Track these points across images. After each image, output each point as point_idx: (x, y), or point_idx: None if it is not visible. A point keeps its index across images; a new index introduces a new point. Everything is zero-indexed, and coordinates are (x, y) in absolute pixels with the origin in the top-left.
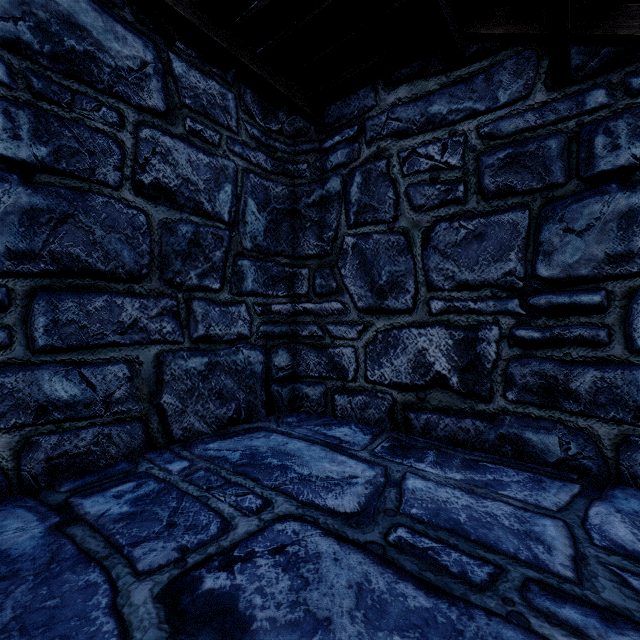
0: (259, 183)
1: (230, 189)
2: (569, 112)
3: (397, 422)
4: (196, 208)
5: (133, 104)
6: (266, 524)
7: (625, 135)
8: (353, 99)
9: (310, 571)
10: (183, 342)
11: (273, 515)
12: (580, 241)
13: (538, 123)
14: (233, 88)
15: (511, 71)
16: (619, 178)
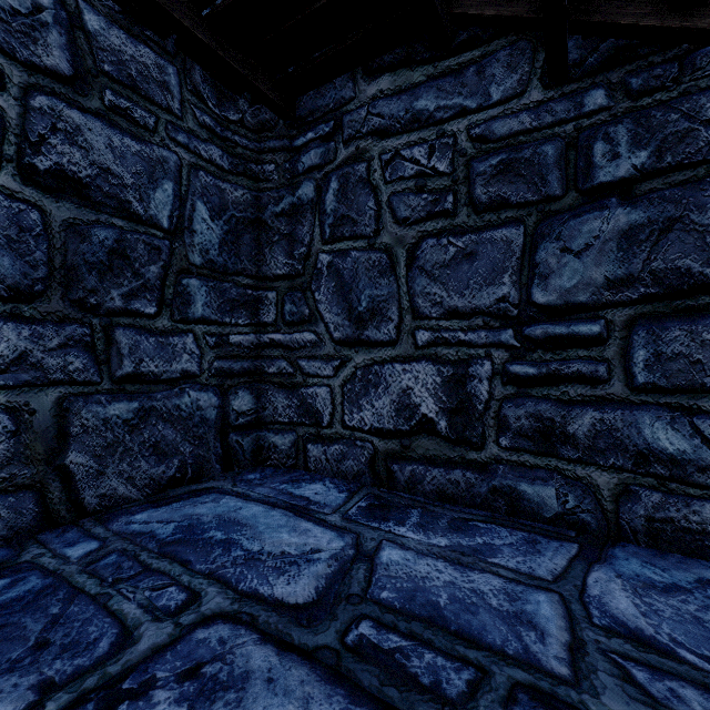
0: (212, 184)
1: (171, 188)
2: (567, 114)
3: (379, 475)
4: (120, 208)
5: (20, 59)
6: (183, 631)
7: (625, 142)
8: (328, 89)
9: (229, 704)
10: (100, 382)
11: (197, 616)
12: (578, 263)
13: (534, 125)
14: (175, 60)
15: (505, 64)
16: (619, 191)
